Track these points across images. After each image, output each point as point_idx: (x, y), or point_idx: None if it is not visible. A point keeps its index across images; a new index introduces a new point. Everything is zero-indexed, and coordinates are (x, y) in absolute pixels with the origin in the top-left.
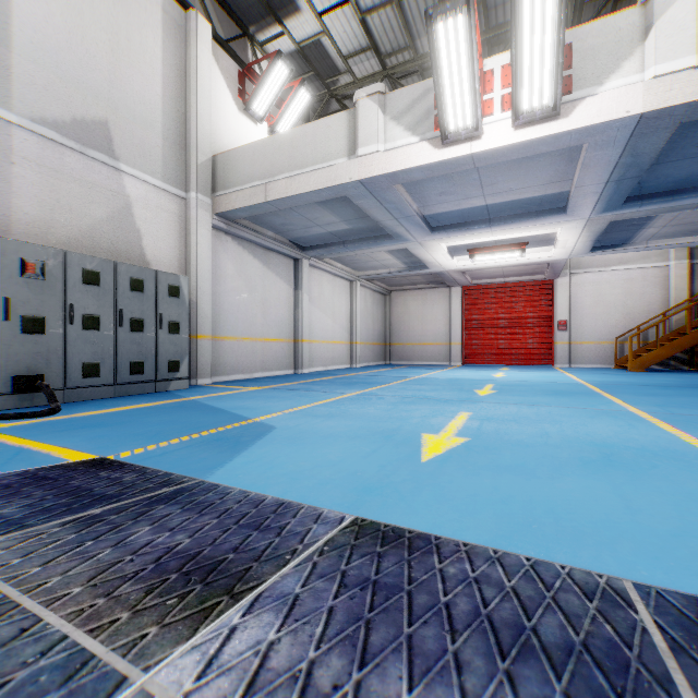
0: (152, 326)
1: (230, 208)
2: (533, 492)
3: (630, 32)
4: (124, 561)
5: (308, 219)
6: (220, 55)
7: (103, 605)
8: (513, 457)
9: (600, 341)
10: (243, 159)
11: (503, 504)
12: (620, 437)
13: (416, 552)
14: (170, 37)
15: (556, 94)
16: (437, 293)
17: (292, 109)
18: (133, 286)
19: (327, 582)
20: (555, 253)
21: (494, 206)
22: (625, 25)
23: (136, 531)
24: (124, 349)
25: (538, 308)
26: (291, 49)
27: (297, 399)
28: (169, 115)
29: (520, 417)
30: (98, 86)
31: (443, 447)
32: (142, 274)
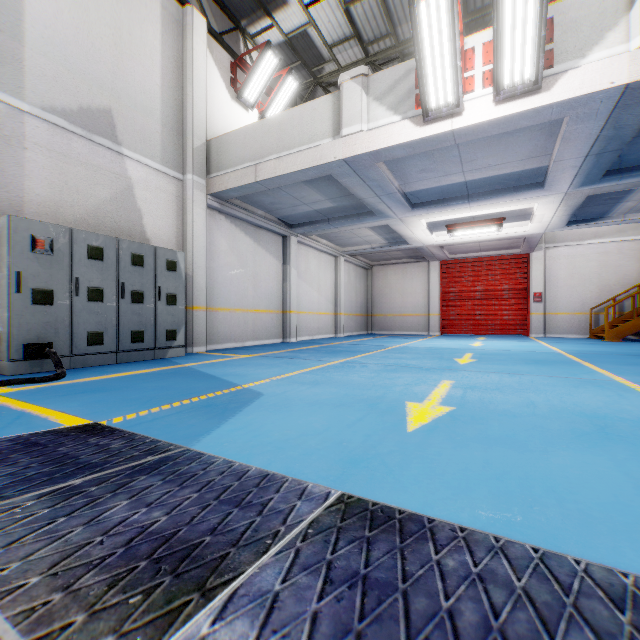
0: (151, 298)
1: (223, 189)
2: (529, 467)
3: (614, 3)
4: (93, 543)
5: (295, 198)
6: (214, 47)
7: (58, 602)
8: (501, 428)
9: (575, 312)
10: (235, 143)
11: (497, 481)
12: (609, 408)
13: (408, 538)
14: (168, 31)
15: (538, 68)
16: (417, 268)
17: (281, 96)
18: (134, 261)
19: (311, 577)
20: (531, 228)
21: (473, 182)
22: None
23: (113, 506)
24: (126, 319)
25: (513, 280)
26: (280, 41)
27: (284, 367)
28: (167, 103)
29: (503, 385)
30: (103, 77)
31: (428, 416)
32: (142, 250)
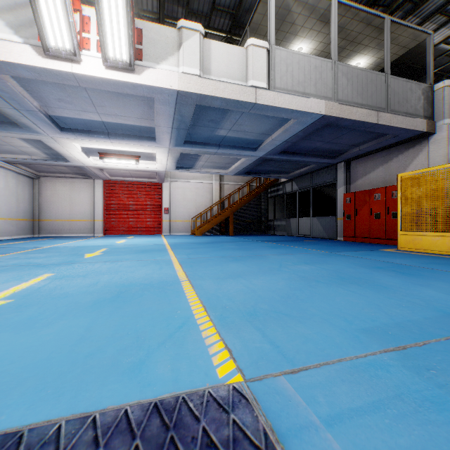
0: None
1: None
2: (4, 348)
3: (173, 41)
4: None
5: None
6: None
7: None
8: (35, 311)
9: (185, 220)
10: None
11: None
12: (145, 278)
13: None
14: None
15: (131, 56)
16: (84, 183)
17: None
18: None
19: None
20: (158, 166)
21: (109, 124)
22: (170, 36)
23: None
24: None
25: (153, 199)
26: None
27: None
28: None
29: (94, 272)
30: None
31: None
32: None
